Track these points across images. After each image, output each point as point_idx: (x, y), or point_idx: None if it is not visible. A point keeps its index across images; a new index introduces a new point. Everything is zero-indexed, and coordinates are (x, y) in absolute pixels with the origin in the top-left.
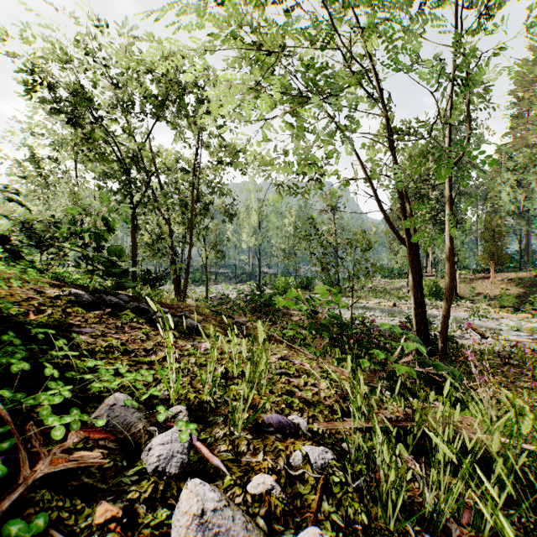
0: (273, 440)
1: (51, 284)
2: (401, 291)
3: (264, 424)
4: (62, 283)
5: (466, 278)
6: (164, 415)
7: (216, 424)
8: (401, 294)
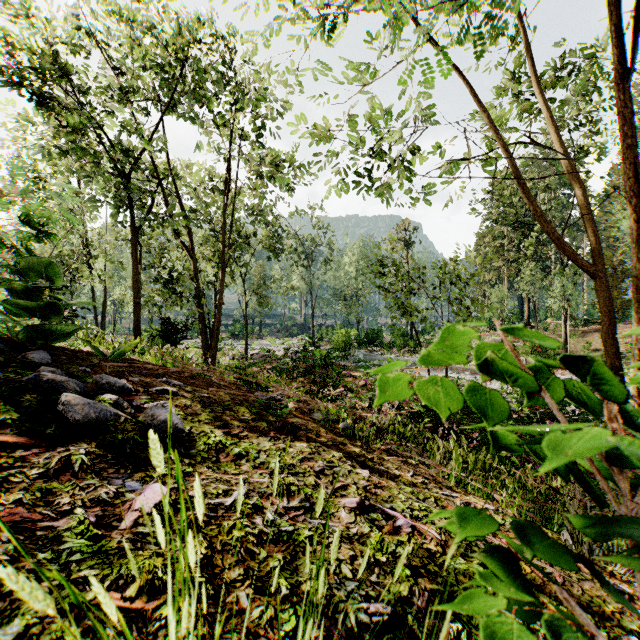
0: None
1: None
2: None
3: None
4: None
5: (577, 331)
6: None
7: None
8: None
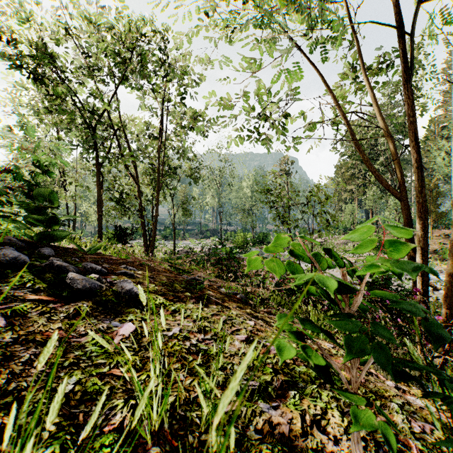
0: None
1: None
2: (347, 245)
3: None
4: None
5: None
6: None
7: None
8: (347, 248)
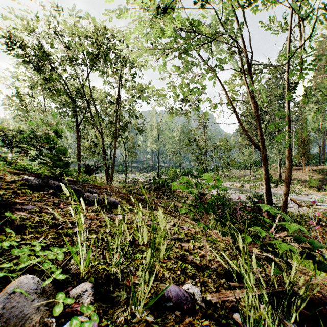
0: (173, 323)
1: (13, 173)
2: (246, 177)
3: (164, 297)
4: (23, 171)
5: None
6: (61, 306)
7: (118, 302)
8: (246, 179)
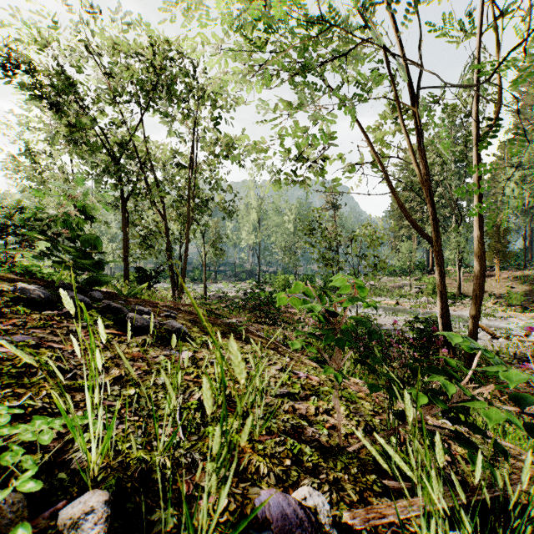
0: None
1: (4, 278)
2: (403, 289)
3: (255, 518)
4: (23, 277)
5: (470, 276)
6: None
7: None
8: (403, 293)
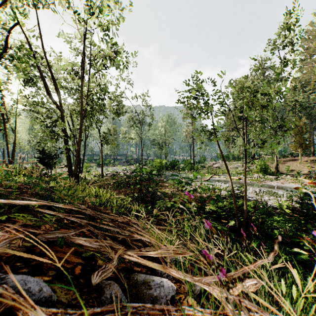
0: None
1: None
2: (238, 169)
3: None
4: None
5: (280, 160)
6: None
7: None
8: (238, 171)
